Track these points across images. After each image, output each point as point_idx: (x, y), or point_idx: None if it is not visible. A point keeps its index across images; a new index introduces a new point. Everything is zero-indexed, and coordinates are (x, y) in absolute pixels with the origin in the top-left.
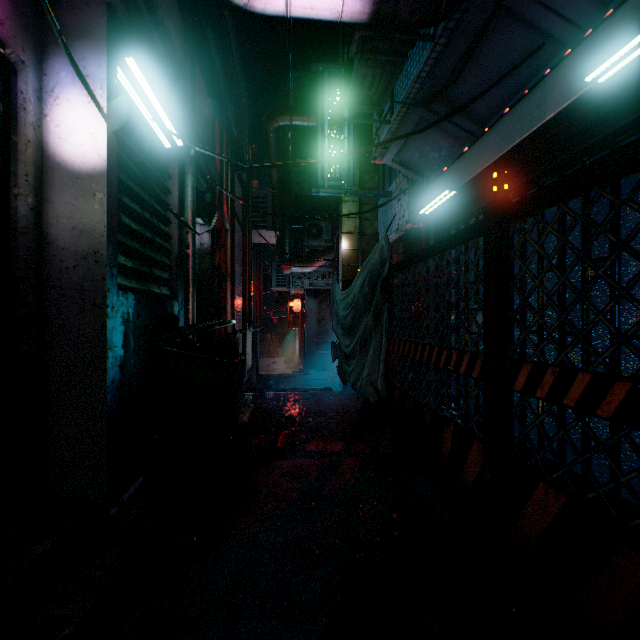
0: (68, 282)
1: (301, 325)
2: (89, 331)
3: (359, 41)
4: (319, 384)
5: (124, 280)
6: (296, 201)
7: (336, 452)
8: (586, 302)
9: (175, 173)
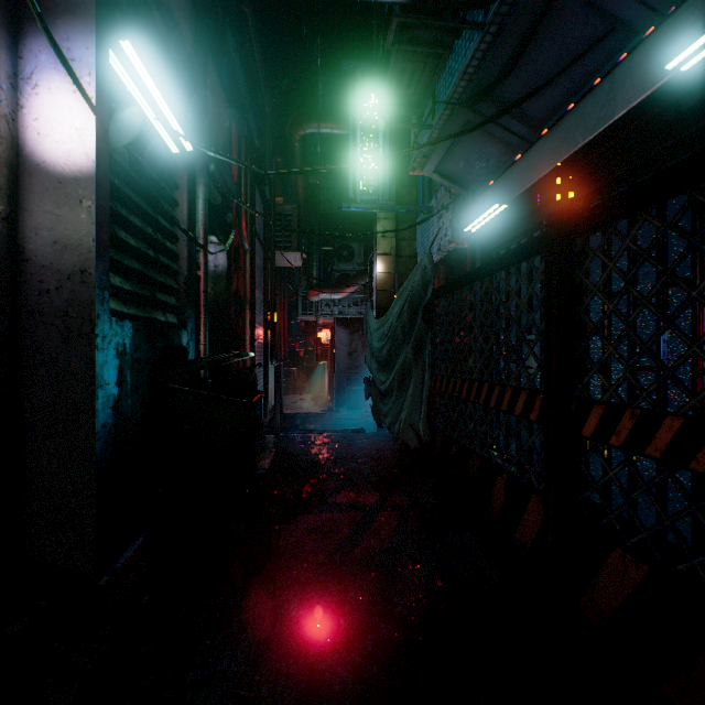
0: (49, 307)
1: (330, 358)
2: (74, 366)
3: (396, 31)
4: (350, 424)
5: (120, 305)
6: (325, 220)
7: (370, 505)
8: (676, 330)
9: (184, 182)
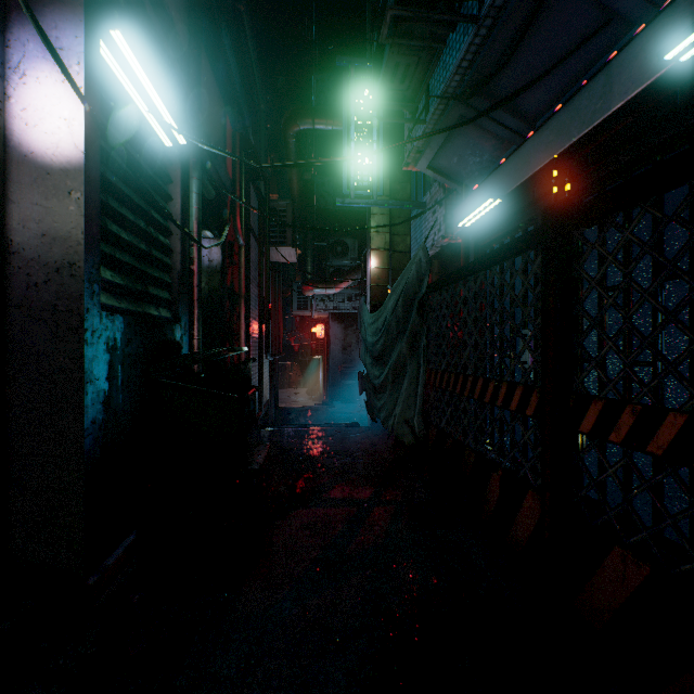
0: (37, 301)
1: (325, 353)
2: (63, 361)
3: (391, 24)
4: (345, 418)
5: (111, 299)
6: (319, 216)
7: (364, 500)
8: (679, 325)
9: (177, 176)
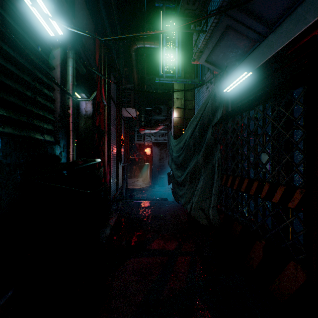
0: None
1: (150, 161)
2: None
3: None
4: (160, 194)
5: None
6: (147, 95)
7: (172, 251)
8: None
9: (57, 54)
